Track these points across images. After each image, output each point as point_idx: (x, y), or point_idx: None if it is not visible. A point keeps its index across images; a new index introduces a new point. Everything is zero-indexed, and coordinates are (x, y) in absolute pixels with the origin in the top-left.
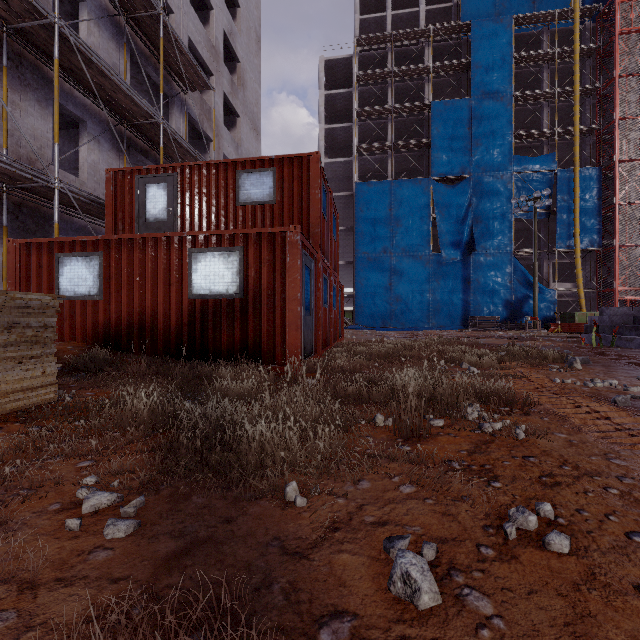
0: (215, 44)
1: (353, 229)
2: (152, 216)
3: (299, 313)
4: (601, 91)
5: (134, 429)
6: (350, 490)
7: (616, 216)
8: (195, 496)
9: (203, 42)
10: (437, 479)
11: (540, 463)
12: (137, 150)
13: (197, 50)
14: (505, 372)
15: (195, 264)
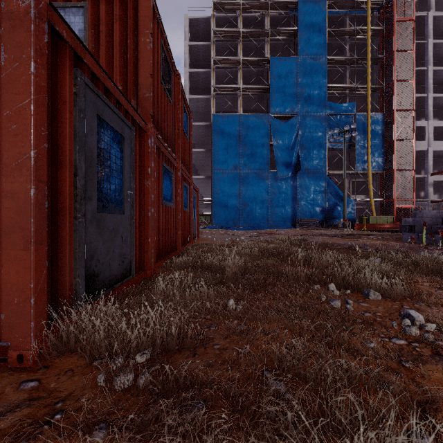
0: None
1: (211, 151)
2: None
3: (33, 202)
4: (384, 61)
5: None
6: None
7: (394, 148)
8: None
9: None
10: None
11: None
12: None
13: None
14: None
15: None
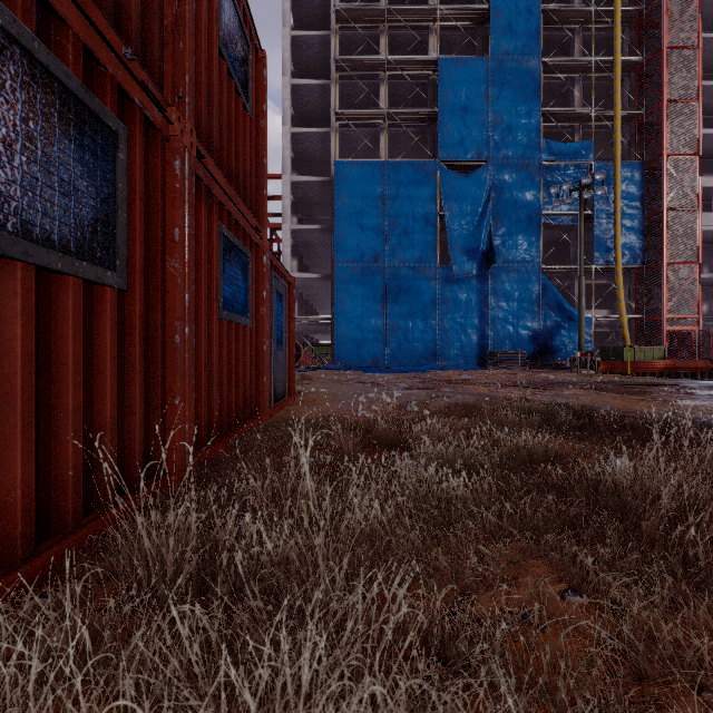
0: None
1: (331, 229)
2: None
3: None
4: (644, 66)
5: None
6: None
7: (664, 224)
8: None
9: None
10: None
11: None
12: None
13: None
14: None
15: None
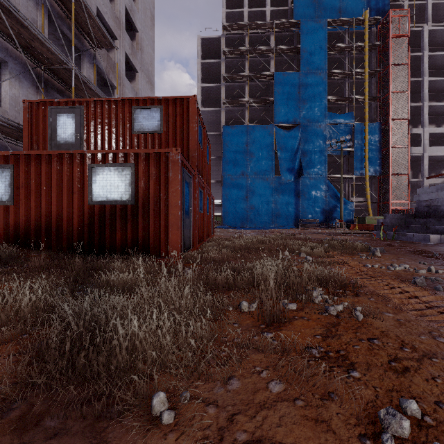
0: (119, 16)
1: (221, 158)
2: (62, 139)
3: (179, 216)
4: (381, 73)
5: (12, 327)
6: (220, 393)
7: (390, 155)
8: (49, 417)
9: (109, 13)
10: (302, 371)
11: (384, 345)
12: (53, 89)
13: (104, 18)
14: (331, 260)
15: (94, 176)
